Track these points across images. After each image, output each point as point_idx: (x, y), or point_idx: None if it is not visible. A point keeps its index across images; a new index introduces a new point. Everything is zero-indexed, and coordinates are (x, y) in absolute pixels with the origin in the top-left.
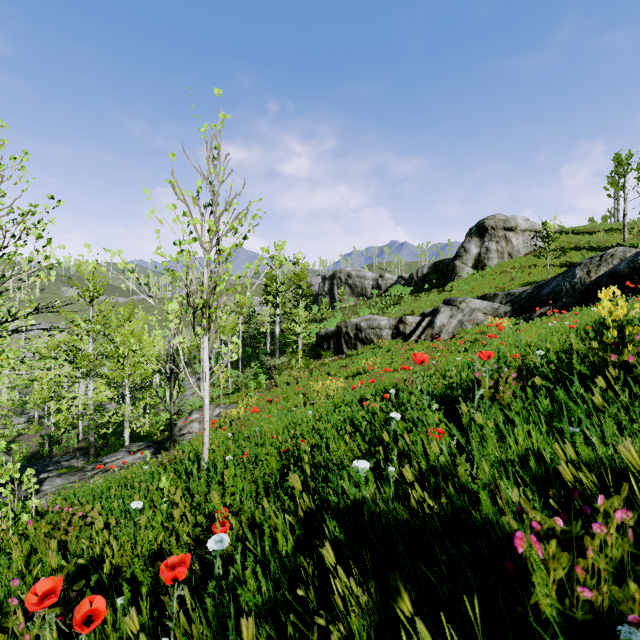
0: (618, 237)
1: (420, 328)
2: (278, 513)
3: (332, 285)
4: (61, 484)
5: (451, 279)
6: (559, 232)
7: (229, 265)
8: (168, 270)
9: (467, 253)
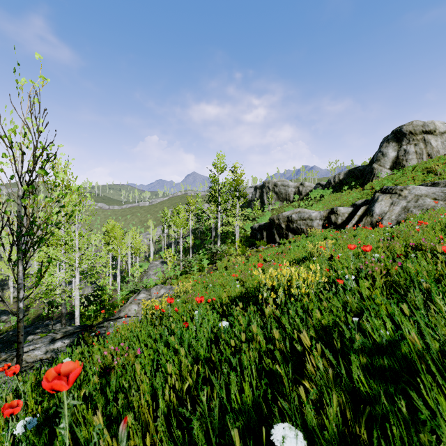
0: None
1: (355, 217)
2: None
3: (262, 193)
4: None
5: (369, 180)
6: None
7: None
8: None
9: (385, 156)
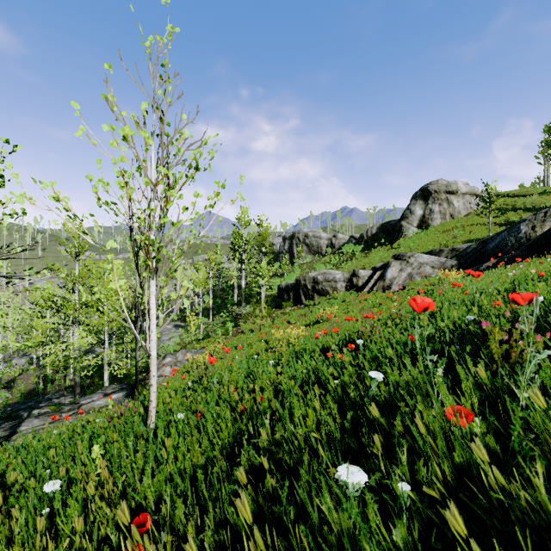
0: (550, 199)
1: (372, 281)
2: None
3: (291, 244)
4: (38, 425)
5: (398, 238)
6: (495, 195)
7: (173, 193)
8: (99, 198)
9: (412, 214)
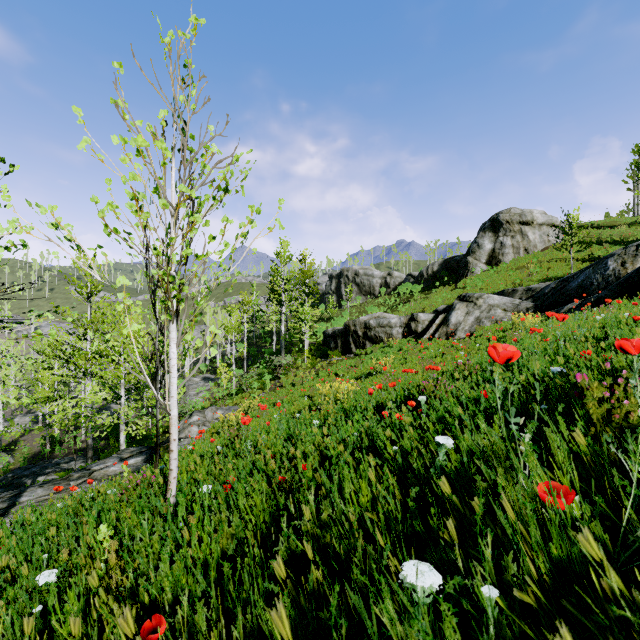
0: None
1: (433, 326)
2: None
3: (339, 284)
4: (42, 495)
5: (463, 276)
6: (577, 226)
7: (197, 218)
8: (106, 224)
9: (480, 249)
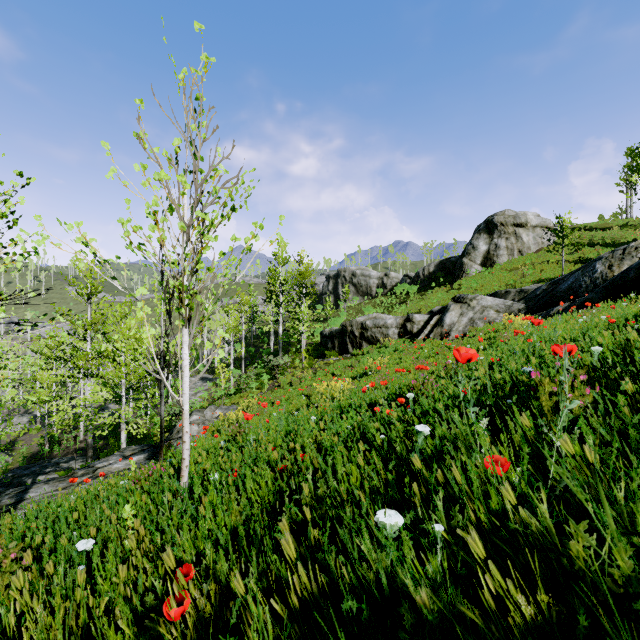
0: (633, 233)
1: (428, 326)
2: (259, 595)
3: (336, 284)
4: (48, 491)
5: (459, 277)
6: (570, 228)
7: (209, 237)
8: (131, 243)
9: (475, 250)
